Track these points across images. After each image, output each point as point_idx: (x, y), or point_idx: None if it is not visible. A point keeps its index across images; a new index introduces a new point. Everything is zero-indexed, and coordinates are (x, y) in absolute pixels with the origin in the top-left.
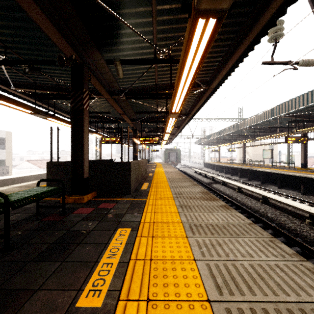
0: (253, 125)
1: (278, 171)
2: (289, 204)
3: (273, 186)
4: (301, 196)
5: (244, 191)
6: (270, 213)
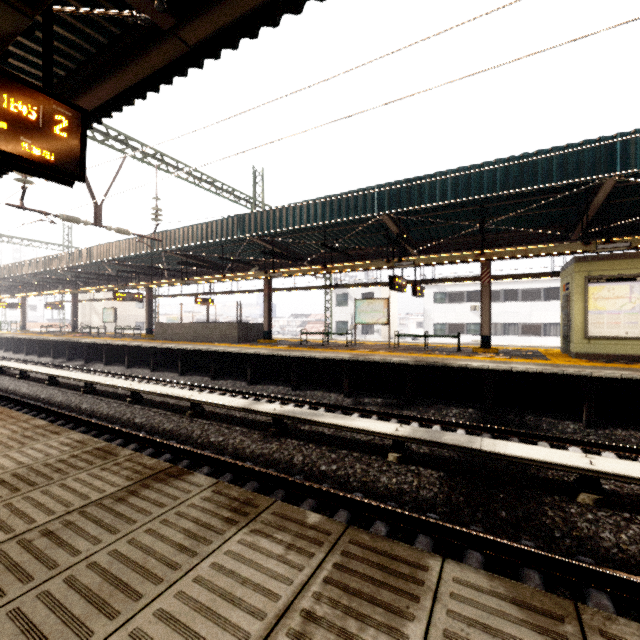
0: (76, 266)
1: (104, 341)
2: (69, 377)
3: (100, 364)
4: (124, 371)
5: (36, 376)
6: (46, 393)
